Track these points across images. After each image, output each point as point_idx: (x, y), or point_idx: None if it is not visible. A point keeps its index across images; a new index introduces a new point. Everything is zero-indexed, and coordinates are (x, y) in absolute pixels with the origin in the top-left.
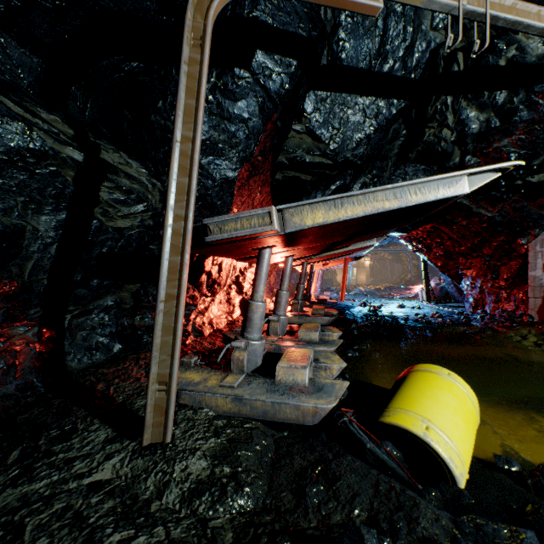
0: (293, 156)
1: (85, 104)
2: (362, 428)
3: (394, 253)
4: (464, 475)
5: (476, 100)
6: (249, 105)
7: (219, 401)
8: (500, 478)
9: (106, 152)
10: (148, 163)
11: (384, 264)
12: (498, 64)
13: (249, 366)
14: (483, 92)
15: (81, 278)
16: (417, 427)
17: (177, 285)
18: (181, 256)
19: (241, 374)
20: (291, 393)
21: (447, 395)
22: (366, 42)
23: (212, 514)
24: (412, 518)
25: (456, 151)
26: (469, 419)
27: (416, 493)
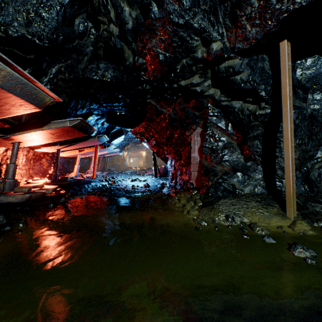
0: None
1: None
2: None
3: None
4: None
5: None
6: None
7: None
8: None
9: None
10: None
11: None
12: None
13: None
14: None
15: None
16: None
17: None
18: None
19: None
20: None
21: None
22: None
23: None
24: None
25: (127, 50)
26: None
27: None
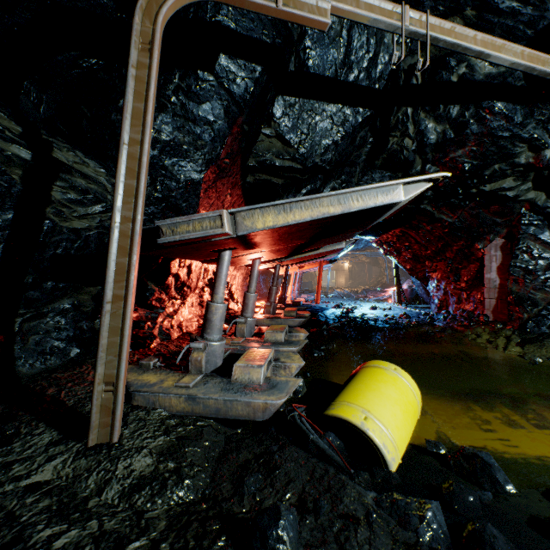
0: (263, 160)
1: (39, 99)
2: (309, 421)
3: (372, 257)
4: (397, 460)
5: (433, 113)
6: (214, 108)
7: (173, 401)
8: (429, 460)
9: (59, 151)
10: (108, 163)
11: (363, 267)
12: (451, 80)
13: (208, 367)
14: (439, 105)
15: (32, 280)
16: (357, 418)
17: (124, 286)
18: (129, 257)
19: (199, 374)
20: (244, 391)
21: (390, 388)
22: (332, 51)
23: (150, 506)
24: (338, 497)
25: (418, 160)
26: (409, 409)
27: (349, 477)
